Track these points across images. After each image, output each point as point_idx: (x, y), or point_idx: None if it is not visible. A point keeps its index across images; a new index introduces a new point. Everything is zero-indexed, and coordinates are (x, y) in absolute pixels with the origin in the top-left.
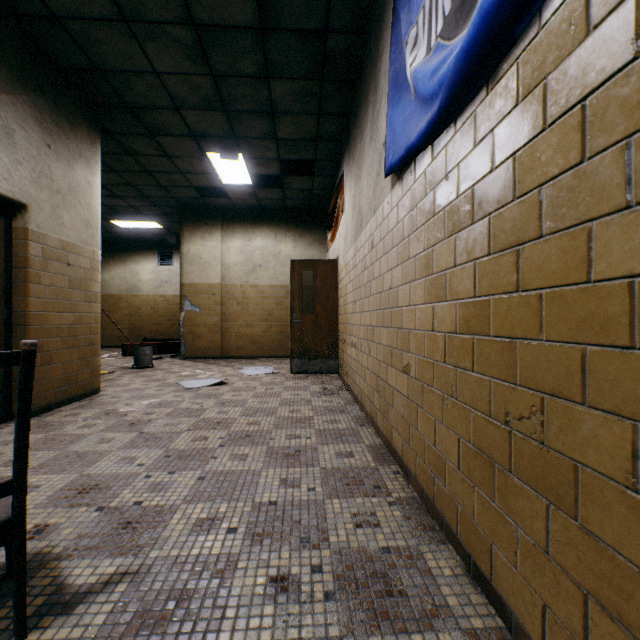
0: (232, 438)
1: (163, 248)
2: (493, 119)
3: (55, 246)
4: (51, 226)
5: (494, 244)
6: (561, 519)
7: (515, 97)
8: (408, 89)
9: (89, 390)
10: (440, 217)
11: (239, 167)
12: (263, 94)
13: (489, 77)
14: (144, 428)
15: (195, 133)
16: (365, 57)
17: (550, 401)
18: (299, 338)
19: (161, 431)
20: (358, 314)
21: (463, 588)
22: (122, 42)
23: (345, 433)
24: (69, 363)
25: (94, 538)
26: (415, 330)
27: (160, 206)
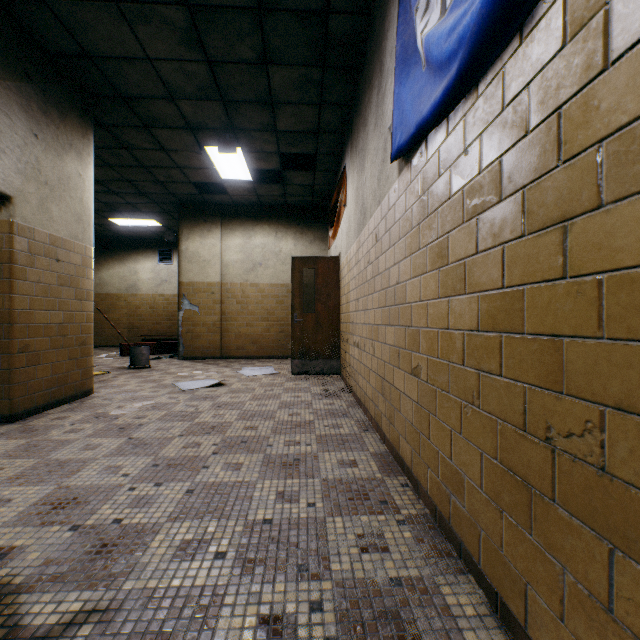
0: (227, 444)
1: (162, 247)
2: (529, 72)
3: (43, 241)
4: (38, 220)
5: (530, 222)
6: (633, 571)
7: (561, 38)
8: (418, 61)
9: (80, 392)
10: (457, 198)
11: (238, 161)
12: (262, 82)
13: (523, 22)
14: (134, 433)
15: (192, 125)
16: (369, 39)
17: (615, 416)
18: (300, 338)
19: (151, 436)
20: (361, 312)
21: (490, 634)
22: (112, 25)
23: (348, 439)
24: (58, 364)
25: (62, 565)
26: (426, 328)
27: (158, 203)
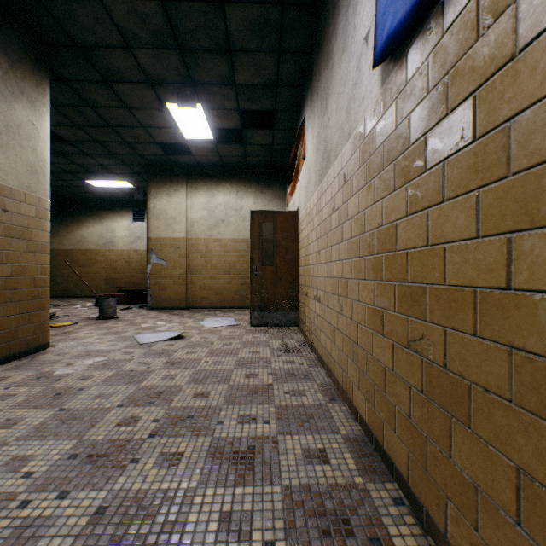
0: (169, 421)
1: (136, 207)
2: None
3: None
4: None
5: None
6: None
7: None
8: None
9: (33, 346)
10: (543, 44)
11: (199, 120)
12: (218, 25)
13: None
14: (68, 401)
15: (151, 79)
16: None
17: None
18: (259, 290)
19: (86, 407)
20: (324, 265)
21: None
22: None
23: (313, 413)
24: (6, 319)
25: None
26: (443, 285)
27: (128, 164)
